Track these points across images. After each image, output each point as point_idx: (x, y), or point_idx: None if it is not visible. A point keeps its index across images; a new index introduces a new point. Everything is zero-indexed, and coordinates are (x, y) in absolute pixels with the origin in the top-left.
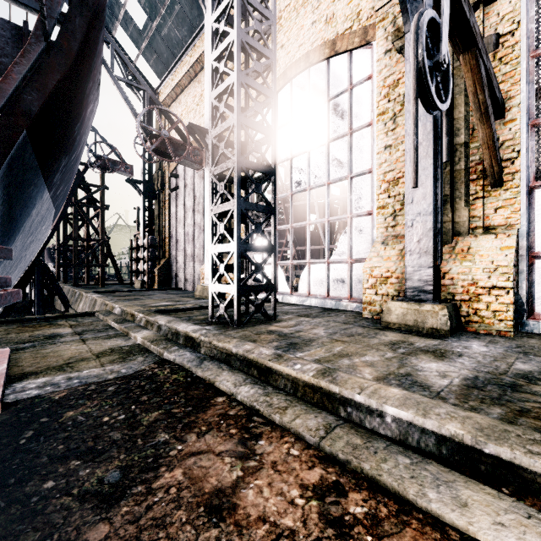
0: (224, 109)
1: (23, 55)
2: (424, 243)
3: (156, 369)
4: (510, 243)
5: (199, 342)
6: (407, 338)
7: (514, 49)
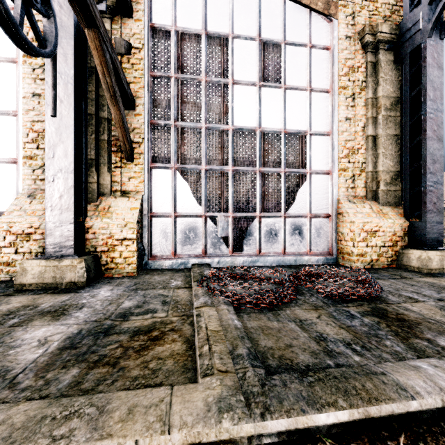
0: None
1: None
2: (66, 199)
3: None
4: (137, 205)
5: None
6: (36, 300)
7: (141, 62)
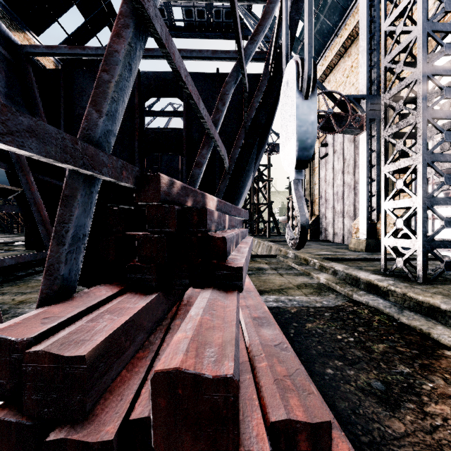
0: (402, 68)
1: (258, 90)
2: None
3: (355, 307)
4: None
5: (386, 291)
6: None
7: None
